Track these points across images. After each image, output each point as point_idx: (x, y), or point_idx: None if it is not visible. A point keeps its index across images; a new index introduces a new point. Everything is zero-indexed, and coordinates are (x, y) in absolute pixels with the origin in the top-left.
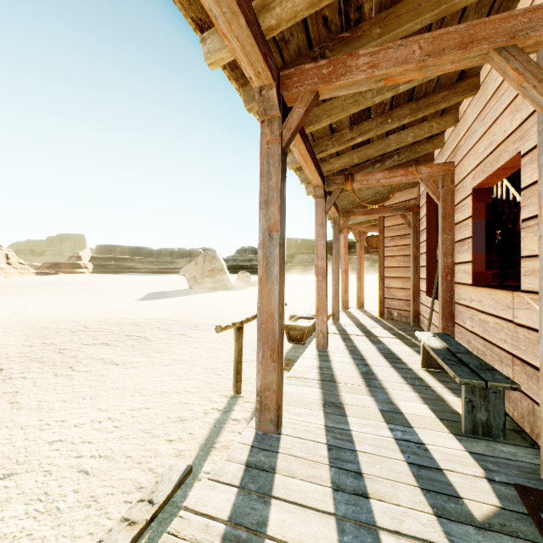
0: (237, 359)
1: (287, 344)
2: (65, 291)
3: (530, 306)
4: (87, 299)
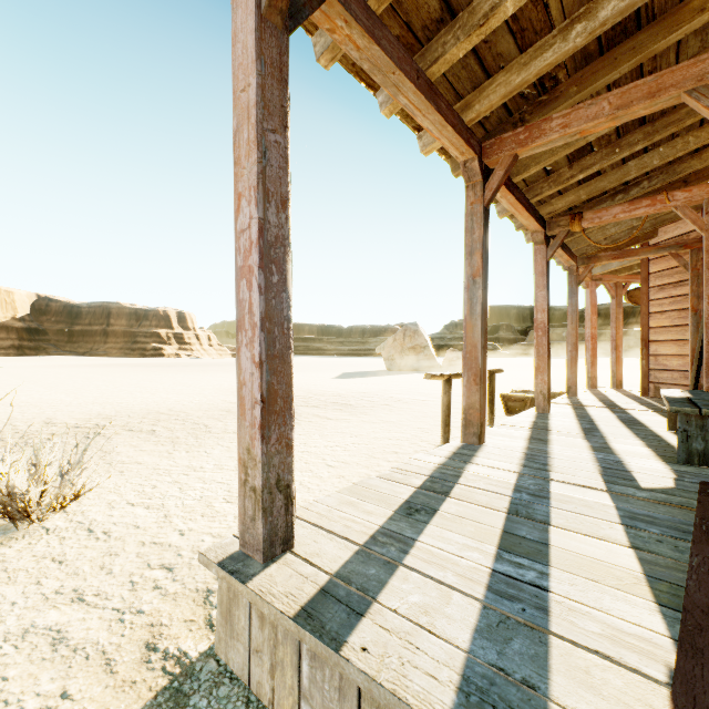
0: (445, 410)
1: (504, 418)
2: None
3: None
4: None
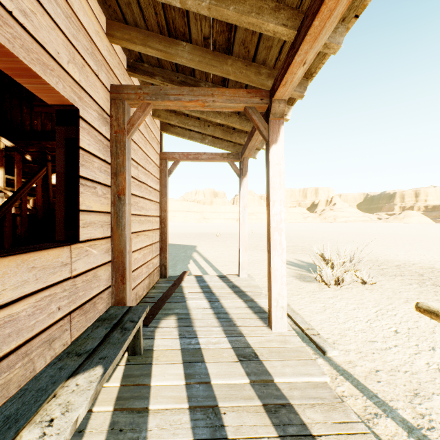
0: None
1: None
2: None
3: (89, 252)
4: None
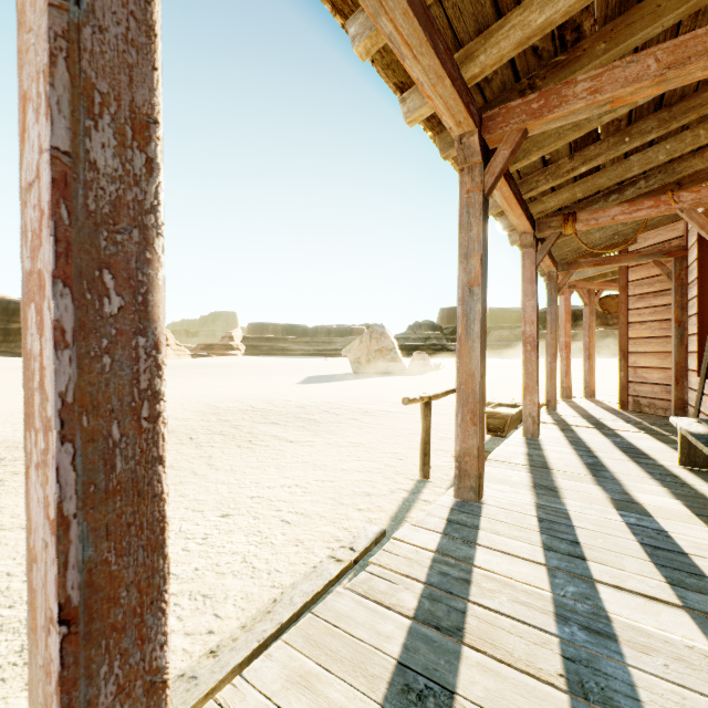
0: (424, 439)
1: None
2: (223, 373)
3: None
4: (247, 382)
